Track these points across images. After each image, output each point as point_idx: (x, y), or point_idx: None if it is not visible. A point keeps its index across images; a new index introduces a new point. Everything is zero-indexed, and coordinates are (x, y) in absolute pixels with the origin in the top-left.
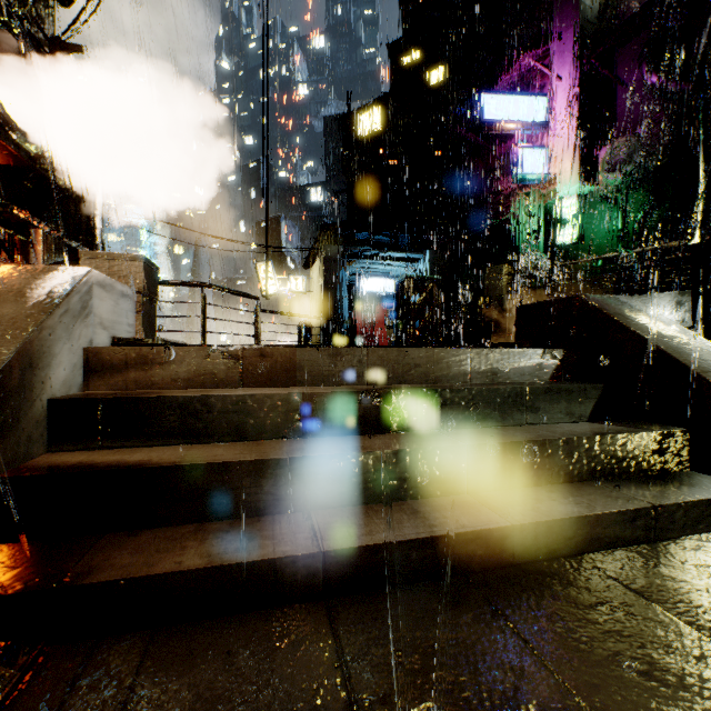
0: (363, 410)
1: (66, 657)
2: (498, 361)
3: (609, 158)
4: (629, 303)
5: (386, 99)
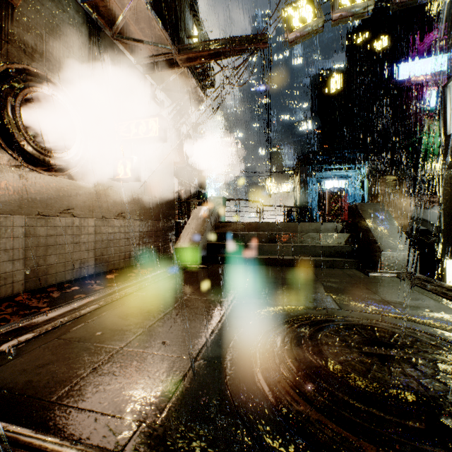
0: (271, 237)
1: (219, 264)
2: (319, 226)
3: None
4: (376, 206)
5: (344, 68)
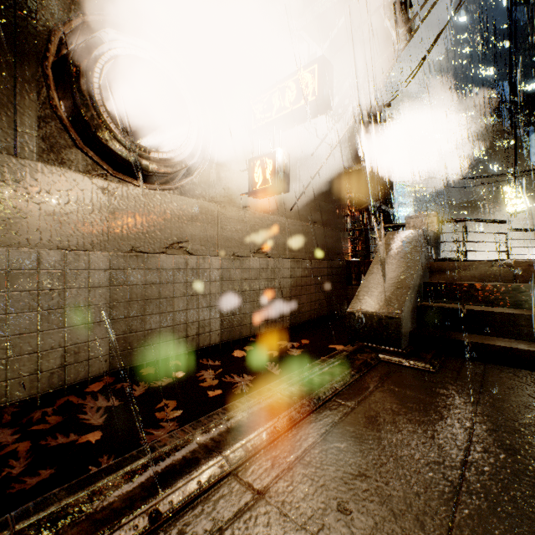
0: None
1: (454, 359)
2: None
3: None
4: None
5: None
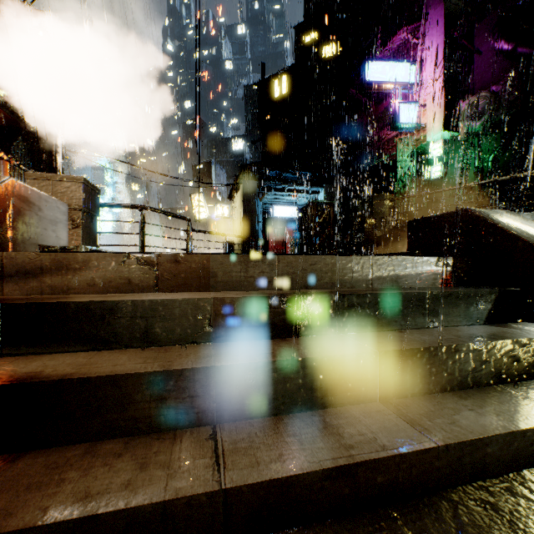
0: (273, 314)
1: None
2: (397, 268)
3: (468, 110)
4: (512, 216)
5: (291, 69)
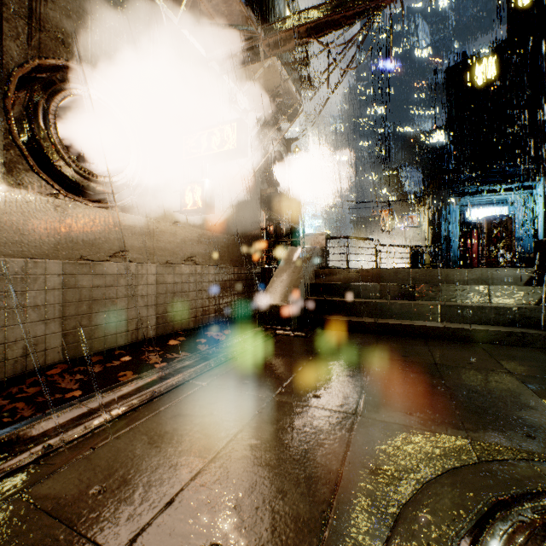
0: (403, 291)
1: (322, 330)
2: (485, 274)
3: None
4: None
5: (501, 46)
